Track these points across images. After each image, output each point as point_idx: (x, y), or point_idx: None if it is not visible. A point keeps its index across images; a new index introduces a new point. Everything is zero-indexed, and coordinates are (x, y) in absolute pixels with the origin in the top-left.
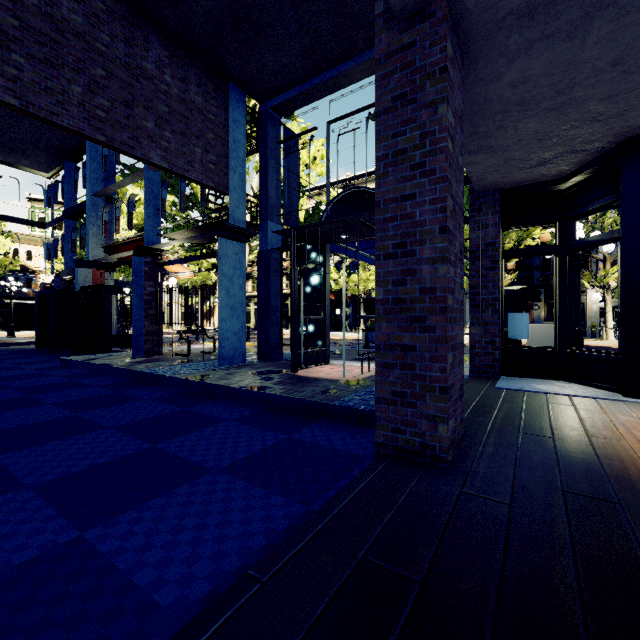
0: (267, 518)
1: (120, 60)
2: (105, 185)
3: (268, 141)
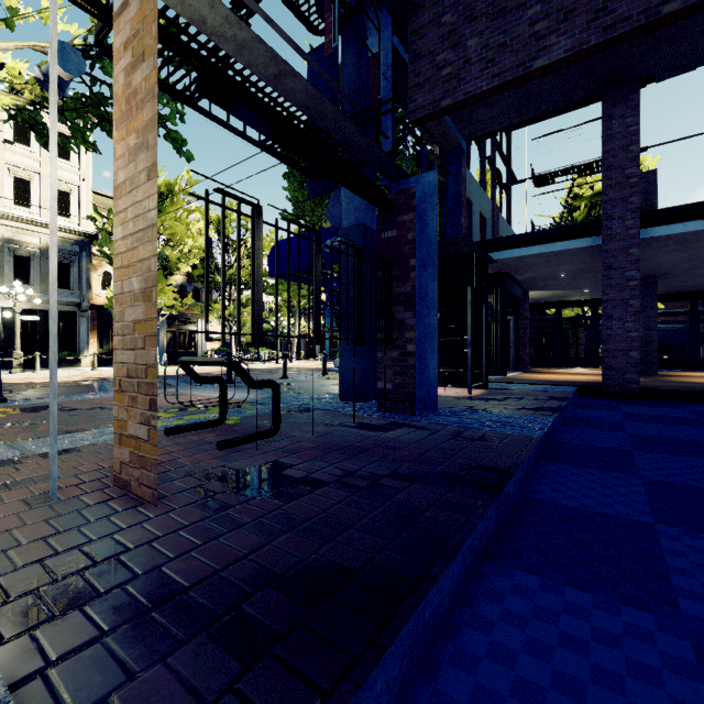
0: (695, 405)
1: None
2: None
3: None
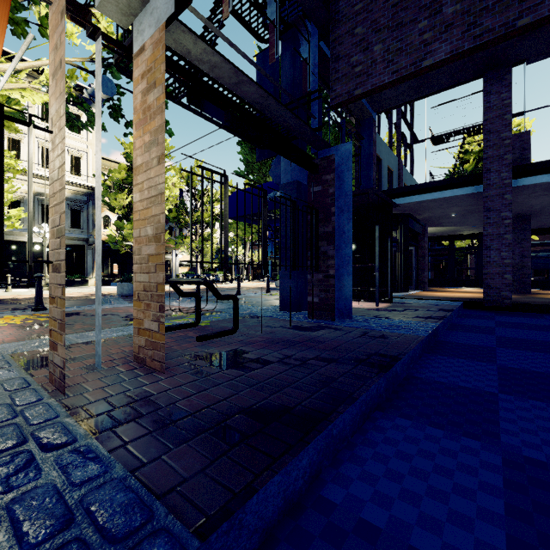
0: None
1: None
2: None
3: None
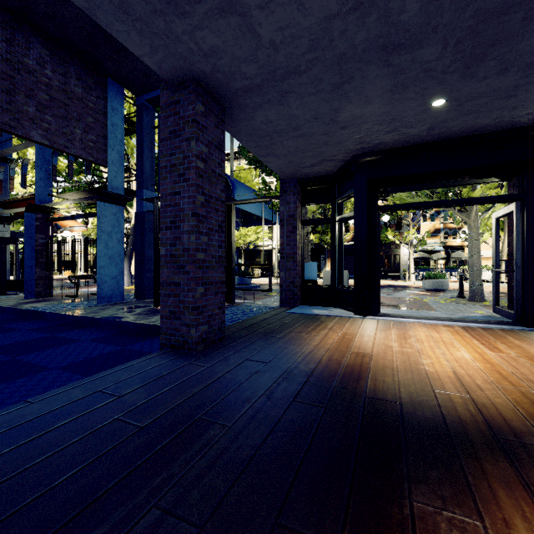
0: None
1: (2, 56)
2: (1, 147)
3: (143, 126)
